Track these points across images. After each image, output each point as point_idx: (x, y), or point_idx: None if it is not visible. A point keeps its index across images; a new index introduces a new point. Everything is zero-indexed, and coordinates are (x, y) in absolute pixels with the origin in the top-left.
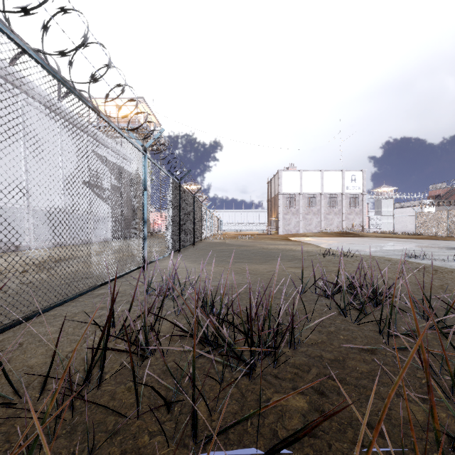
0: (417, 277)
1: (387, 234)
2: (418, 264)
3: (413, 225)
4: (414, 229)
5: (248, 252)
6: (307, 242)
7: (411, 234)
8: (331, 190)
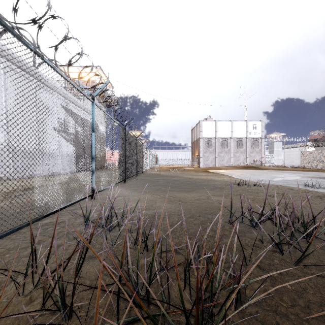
0: (324, 205)
1: (280, 168)
2: (317, 193)
3: (298, 160)
4: (298, 163)
5: (178, 181)
6: (222, 173)
7: (298, 167)
8: (238, 135)
